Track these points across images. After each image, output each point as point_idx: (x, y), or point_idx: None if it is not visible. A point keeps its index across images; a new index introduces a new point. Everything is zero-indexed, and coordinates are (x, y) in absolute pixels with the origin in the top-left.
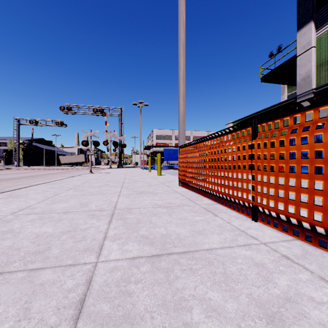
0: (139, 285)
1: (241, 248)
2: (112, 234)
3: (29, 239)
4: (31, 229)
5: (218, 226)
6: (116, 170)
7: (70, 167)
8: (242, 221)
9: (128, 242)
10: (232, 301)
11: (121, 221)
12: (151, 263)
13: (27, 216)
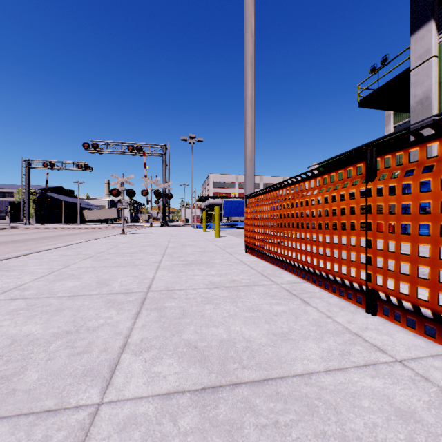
0: None
1: (361, 372)
2: (137, 339)
3: None
4: (7, 329)
5: (313, 324)
6: (158, 230)
7: (97, 226)
8: (351, 313)
9: (163, 357)
10: None
11: (156, 313)
12: (201, 407)
13: (11, 303)
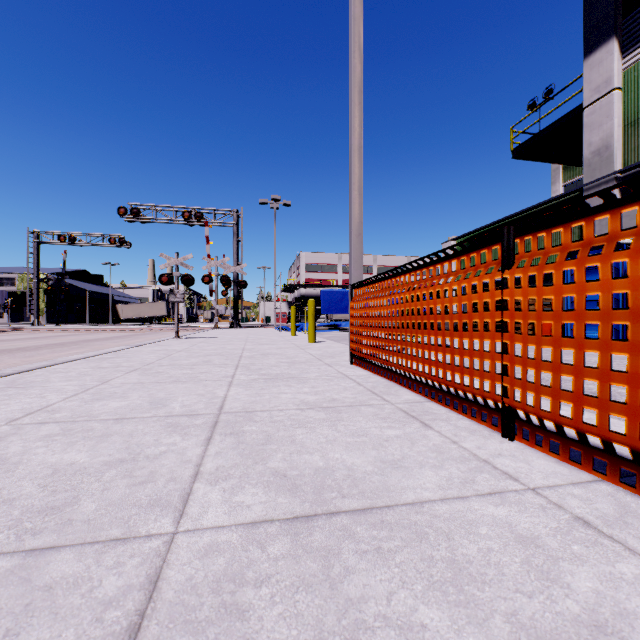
0: (264, 589)
1: (484, 500)
2: (211, 468)
3: (37, 479)
4: (43, 457)
5: (432, 451)
6: (226, 333)
7: (139, 327)
8: (483, 438)
9: (245, 486)
10: (475, 631)
11: (232, 439)
12: (293, 535)
13: (40, 428)
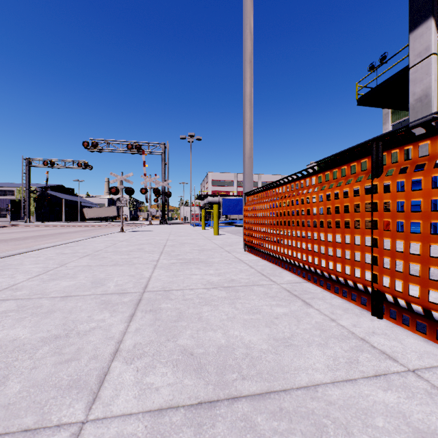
0: None
1: (372, 383)
2: (130, 345)
3: None
4: None
5: (316, 328)
6: (157, 228)
7: (97, 224)
8: (356, 316)
9: (156, 366)
10: None
11: (151, 316)
12: (196, 426)
13: (1, 304)
